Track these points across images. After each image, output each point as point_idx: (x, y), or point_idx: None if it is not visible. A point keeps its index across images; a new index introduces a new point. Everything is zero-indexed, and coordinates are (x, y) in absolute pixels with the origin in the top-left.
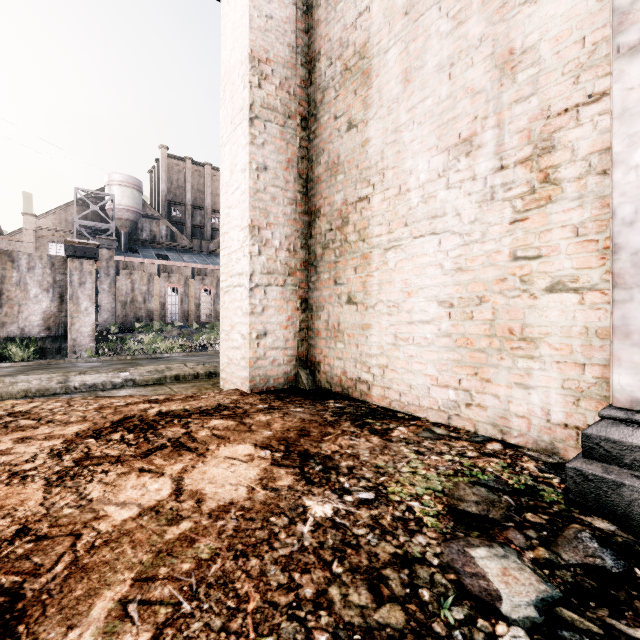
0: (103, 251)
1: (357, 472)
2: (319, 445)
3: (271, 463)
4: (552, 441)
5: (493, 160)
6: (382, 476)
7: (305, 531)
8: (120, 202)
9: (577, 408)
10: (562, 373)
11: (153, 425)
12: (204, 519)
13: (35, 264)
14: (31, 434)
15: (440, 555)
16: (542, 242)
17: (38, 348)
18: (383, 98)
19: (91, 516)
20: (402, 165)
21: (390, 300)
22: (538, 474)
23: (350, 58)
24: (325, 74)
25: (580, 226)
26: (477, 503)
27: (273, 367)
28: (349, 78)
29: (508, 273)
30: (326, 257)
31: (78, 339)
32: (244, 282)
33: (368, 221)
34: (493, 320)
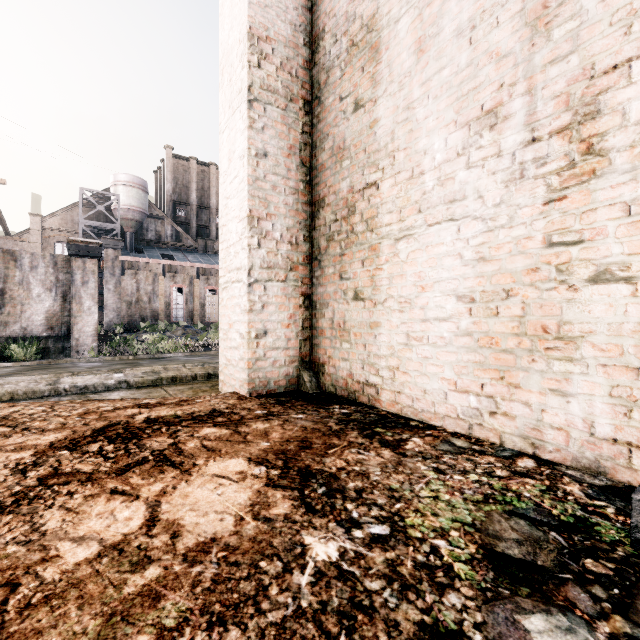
0: (108, 251)
1: (367, 496)
2: (322, 460)
3: (266, 483)
4: (597, 458)
5: (523, 132)
6: (397, 502)
7: (303, 583)
8: (125, 202)
9: (629, 420)
10: (610, 378)
11: (138, 434)
12: (177, 563)
13: (38, 263)
14: (0, 444)
15: (482, 626)
16: (584, 224)
17: (41, 348)
18: (393, 73)
19: (38, 557)
20: (415, 145)
21: (401, 295)
22: (586, 501)
23: (357, 32)
24: (330, 53)
25: (633, 203)
26: (519, 543)
27: (274, 369)
28: (356, 54)
29: (541, 262)
30: (331, 250)
31: (81, 339)
32: (242, 277)
33: (377, 209)
34: (523, 316)
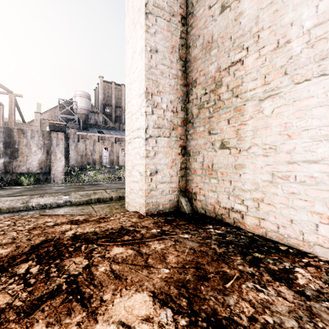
0: (71, 130)
1: None
2: (226, 301)
3: None
4: None
5: None
6: None
7: None
8: (80, 105)
9: None
10: None
11: (62, 252)
12: None
13: (34, 135)
14: None
15: None
16: None
17: (36, 178)
18: None
19: None
20: (280, 21)
21: (266, 143)
22: None
23: None
24: None
25: None
26: None
27: (162, 196)
28: None
29: None
30: (201, 115)
31: (56, 174)
32: (141, 134)
33: (241, 79)
34: None
